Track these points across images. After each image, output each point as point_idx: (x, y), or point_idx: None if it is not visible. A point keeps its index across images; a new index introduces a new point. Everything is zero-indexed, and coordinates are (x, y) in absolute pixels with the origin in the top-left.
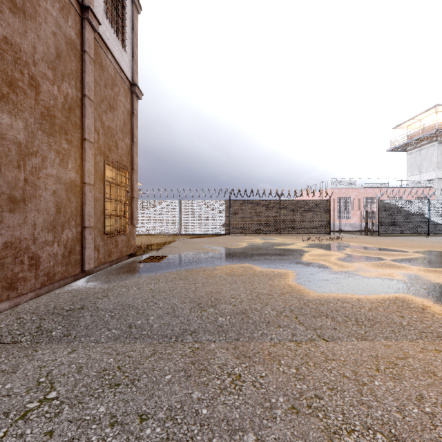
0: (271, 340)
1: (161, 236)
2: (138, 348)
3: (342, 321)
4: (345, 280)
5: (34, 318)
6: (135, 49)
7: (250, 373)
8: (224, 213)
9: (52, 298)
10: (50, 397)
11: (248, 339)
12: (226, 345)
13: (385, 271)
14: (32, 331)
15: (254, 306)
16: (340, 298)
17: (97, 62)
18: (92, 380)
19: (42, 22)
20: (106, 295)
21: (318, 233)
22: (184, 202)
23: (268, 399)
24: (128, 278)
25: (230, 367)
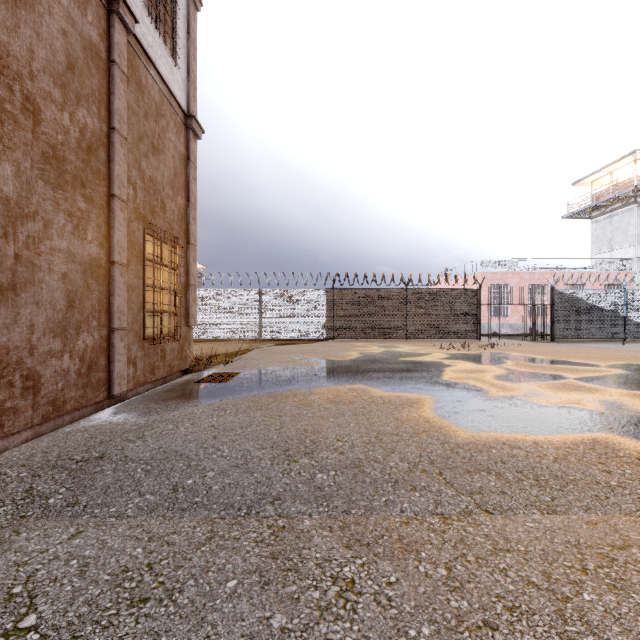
0: (402, 512)
1: (233, 342)
2: (185, 527)
3: (514, 480)
4: (511, 411)
5: (23, 474)
6: (192, 63)
7: (370, 578)
8: (325, 308)
9: (58, 439)
10: (24, 626)
11: (364, 511)
12: (328, 522)
13: (569, 396)
14: (18, 496)
15: (373, 455)
16: (507, 441)
17: (132, 80)
18: (102, 590)
19: (44, 13)
20: (141, 436)
21: (462, 337)
22: (265, 293)
23: (404, 630)
24: (179, 408)
25: (336, 564)
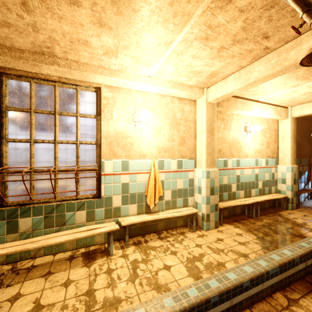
0: None
1: None
2: None
3: None
4: None
5: None
6: None
7: None
8: None
9: None
10: None
11: None
12: None
13: None
14: None
15: None
16: None
17: None
18: None
19: None
20: None
21: None
22: None
23: None
24: None
25: None
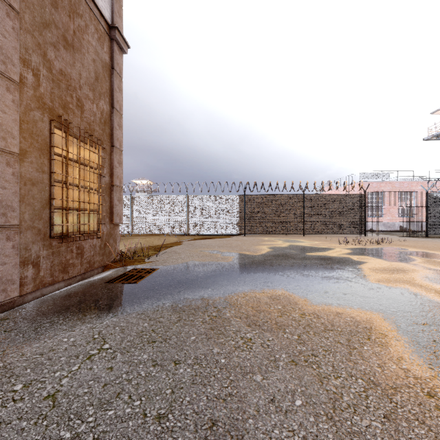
0: None
1: (166, 236)
2: None
3: None
4: None
5: None
6: None
7: None
8: (238, 210)
9: None
10: None
11: None
12: None
13: None
14: None
15: None
16: None
17: None
18: None
19: None
20: None
21: (350, 233)
22: (191, 198)
23: None
24: (47, 333)
25: None
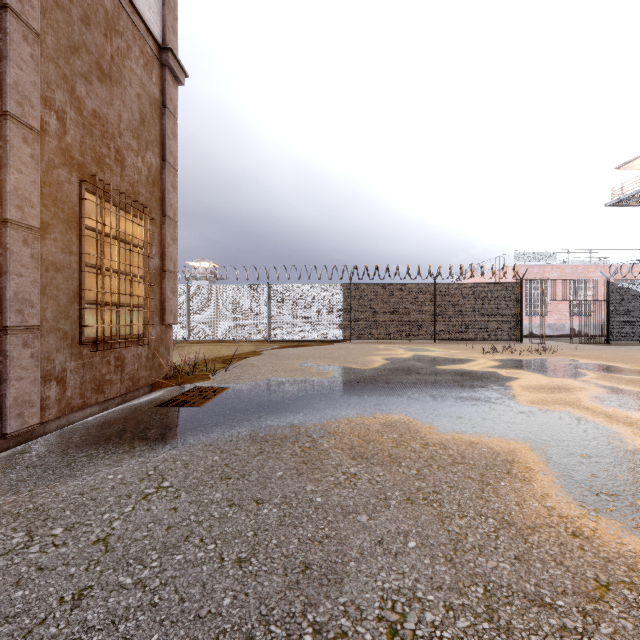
0: None
1: (238, 344)
2: None
3: None
4: None
5: None
6: None
7: None
8: (342, 305)
9: None
10: None
11: None
12: None
13: None
14: None
15: None
16: None
17: None
18: None
19: None
20: None
21: (500, 339)
22: (275, 288)
23: None
24: (85, 469)
25: None
